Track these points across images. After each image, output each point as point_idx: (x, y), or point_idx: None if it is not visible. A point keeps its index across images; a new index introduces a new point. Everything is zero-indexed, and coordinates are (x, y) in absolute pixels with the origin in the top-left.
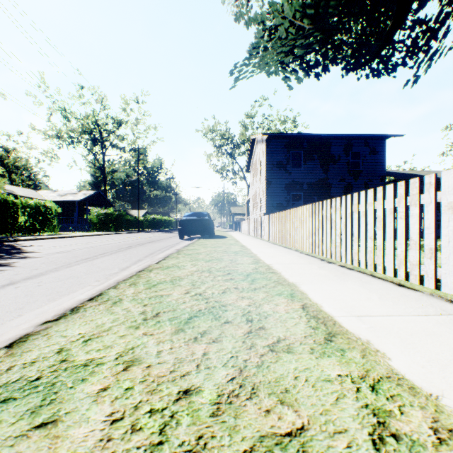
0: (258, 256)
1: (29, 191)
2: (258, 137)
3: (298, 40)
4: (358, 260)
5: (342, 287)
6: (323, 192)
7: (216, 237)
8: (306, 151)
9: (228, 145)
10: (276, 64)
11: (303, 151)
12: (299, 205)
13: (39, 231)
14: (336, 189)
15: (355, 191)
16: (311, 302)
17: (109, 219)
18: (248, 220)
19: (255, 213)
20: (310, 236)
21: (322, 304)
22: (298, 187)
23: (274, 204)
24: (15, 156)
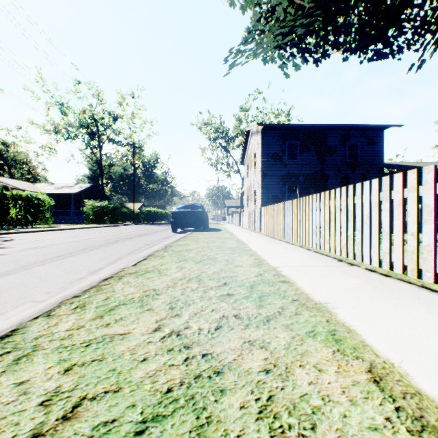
0: (259, 254)
1: (26, 184)
2: (253, 129)
3: (297, 20)
4: (390, 262)
5: (402, 313)
6: (320, 184)
7: (210, 230)
8: (302, 142)
9: (222, 138)
10: (274, 45)
11: (299, 142)
12: (294, 198)
13: (31, 224)
14: (333, 181)
15: (352, 183)
16: (381, 360)
17: (104, 212)
18: (242, 212)
19: (249, 205)
20: (317, 229)
21: (404, 367)
22: (294, 178)
23: (270, 196)
24: (14, 150)
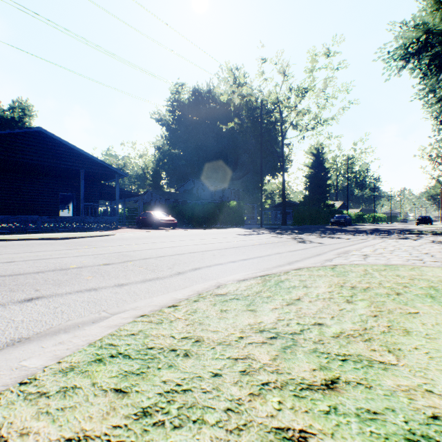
0: None
1: None
2: None
3: None
4: None
5: None
6: None
7: None
8: None
9: None
10: None
11: None
12: None
13: None
14: None
15: None
16: None
17: (359, 217)
18: None
19: None
20: None
21: None
22: None
23: None
24: None
